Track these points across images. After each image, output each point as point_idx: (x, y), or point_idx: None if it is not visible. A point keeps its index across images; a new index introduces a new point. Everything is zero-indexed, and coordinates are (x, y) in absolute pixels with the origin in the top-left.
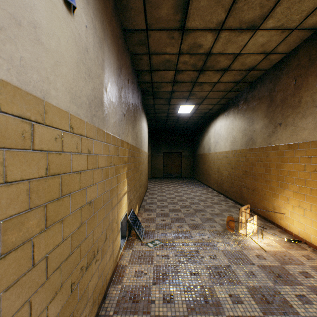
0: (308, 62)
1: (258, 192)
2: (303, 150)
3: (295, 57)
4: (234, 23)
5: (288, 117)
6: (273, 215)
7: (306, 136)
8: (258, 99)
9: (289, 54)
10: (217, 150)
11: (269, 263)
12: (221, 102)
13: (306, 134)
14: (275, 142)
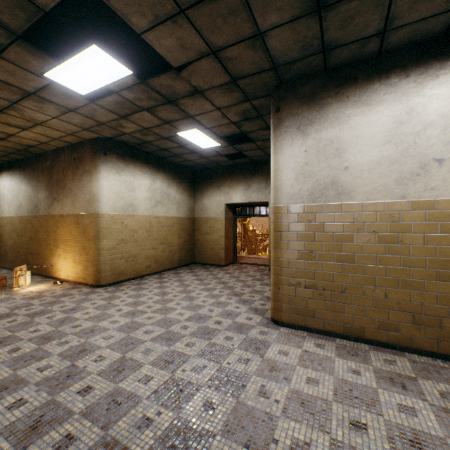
0: (69, 162)
1: (43, 255)
2: (67, 220)
3: (64, 154)
4: (2, 120)
5: (60, 194)
6: (52, 271)
7: (68, 211)
8: (43, 172)
9: (61, 149)
10: (0, 214)
11: (32, 295)
12: (3, 159)
13: (68, 209)
14: (53, 212)
